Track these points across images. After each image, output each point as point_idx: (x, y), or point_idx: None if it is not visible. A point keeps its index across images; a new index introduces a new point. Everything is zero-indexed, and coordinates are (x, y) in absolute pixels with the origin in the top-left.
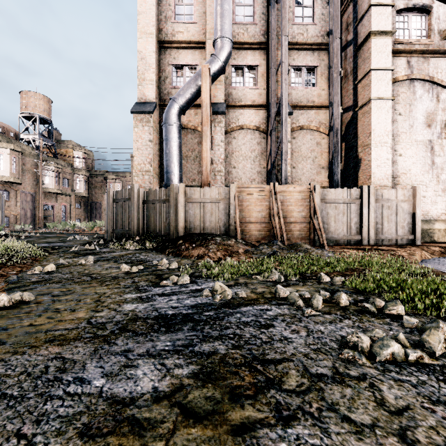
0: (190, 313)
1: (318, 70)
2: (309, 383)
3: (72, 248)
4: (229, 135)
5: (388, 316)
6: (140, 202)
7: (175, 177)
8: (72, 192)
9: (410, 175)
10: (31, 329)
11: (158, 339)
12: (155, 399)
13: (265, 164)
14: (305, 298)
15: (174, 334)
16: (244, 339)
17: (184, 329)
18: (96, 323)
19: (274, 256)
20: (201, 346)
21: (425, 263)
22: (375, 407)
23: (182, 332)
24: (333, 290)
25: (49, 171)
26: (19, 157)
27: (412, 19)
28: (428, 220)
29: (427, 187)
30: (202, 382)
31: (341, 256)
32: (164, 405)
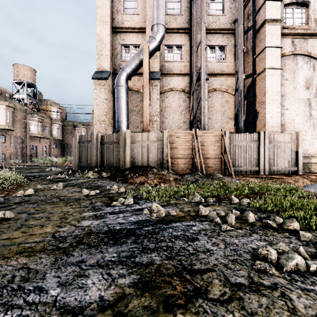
0: (133, 228)
1: (227, 48)
2: (230, 292)
3: (48, 177)
4: (163, 95)
5: (287, 230)
6: (98, 143)
7: (123, 125)
8: (50, 136)
9: (294, 124)
10: (7, 242)
11: (106, 251)
12: (101, 308)
13: (189, 116)
14: (221, 216)
15: (120, 246)
16: (175, 250)
17: (127, 242)
18: (59, 237)
19: (196, 183)
20: (141, 257)
21: (306, 188)
22: (289, 316)
23: (126, 244)
24: (242, 209)
25: (34, 121)
26: (12, 111)
27: (295, 11)
28: (307, 156)
29: (306, 132)
30: (141, 291)
31: (245, 182)
32: (107, 315)
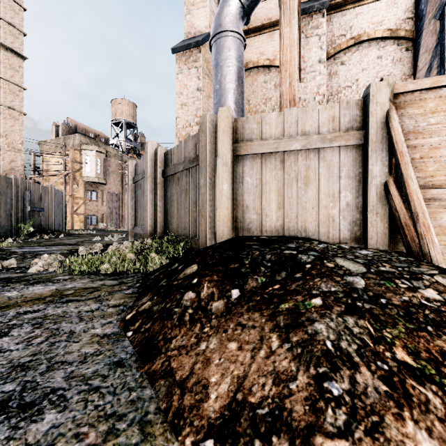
0: None
1: None
2: None
3: None
4: (332, 61)
5: None
6: (157, 173)
7: None
8: None
9: None
10: None
11: None
12: None
13: None
14: None
15: None
16: None
17: None
18: None
19: None
20: None
21: None
22: None
23: None
24: None
25: None
26: (103, 159)
27: None
28: None
29: None
30: None
31: None
32: None
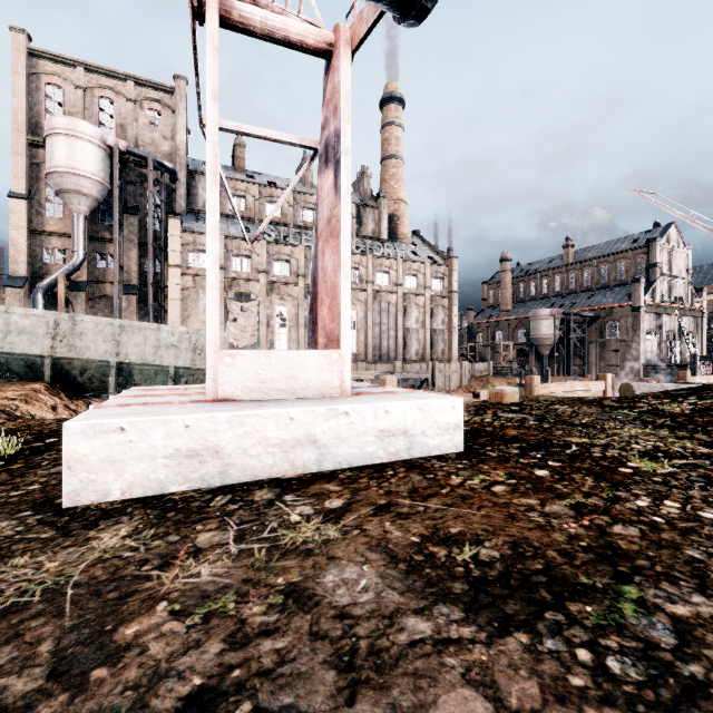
0: None
1: (166, 262)
2: None
3: None
4: (94, 301)
5: None
6: None
7: None
8: None
9: None
10: None
11: None
12: None
13: None
14: None
15: None
16: None
17: None
18: None
19: None
20: None
21: None
22: None
23: None
24: None
25: None
26: None
27: (200, 256)
28: None
29: None
30: None
31: None
32: None
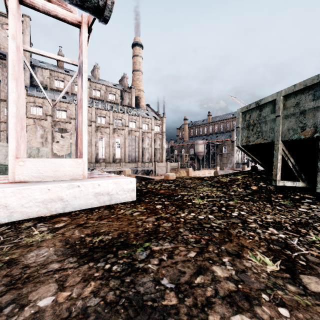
0: None
1: None
2: None
3: None
4: None
5: None
6: None
7: None
8: None
9: None
10: None
11: None
12: None
13: None
14: None
15: None
16: None
17: None
18: None
19: None
20: None
21: None
22: None
23: None
24: None
25: None
26: None
27: (37, 108)
28: None
29: None
30: None
31: None
32: None
